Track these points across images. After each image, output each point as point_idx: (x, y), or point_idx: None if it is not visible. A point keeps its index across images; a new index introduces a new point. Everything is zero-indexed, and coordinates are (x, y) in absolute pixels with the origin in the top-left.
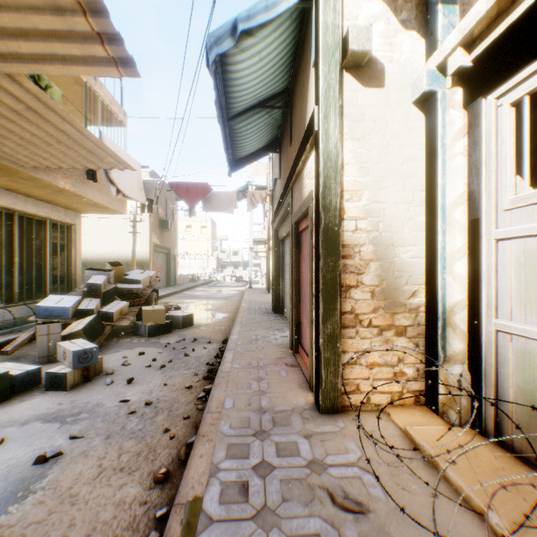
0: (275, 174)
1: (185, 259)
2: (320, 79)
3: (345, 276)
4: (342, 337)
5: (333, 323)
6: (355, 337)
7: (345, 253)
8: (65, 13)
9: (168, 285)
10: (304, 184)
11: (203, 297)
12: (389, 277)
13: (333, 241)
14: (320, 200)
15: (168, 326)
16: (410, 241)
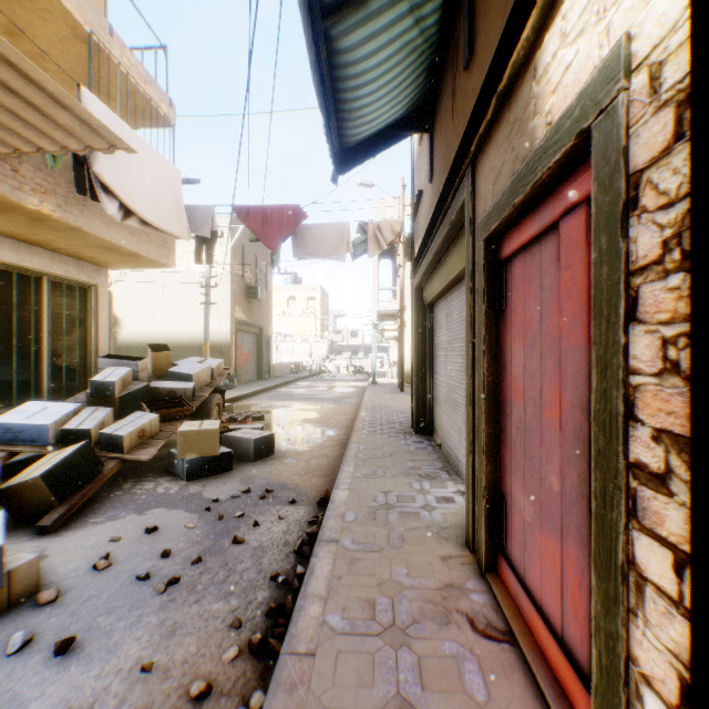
0: (418, 188)
1: (286, 342)
2: None
3: None
4: None
5: None
6: None
7: None
8: None
9: (259, 378)
10: (541, 90)
11: (304, 397)
12: None
13: None
14: None
15: (225, 459)
16: None
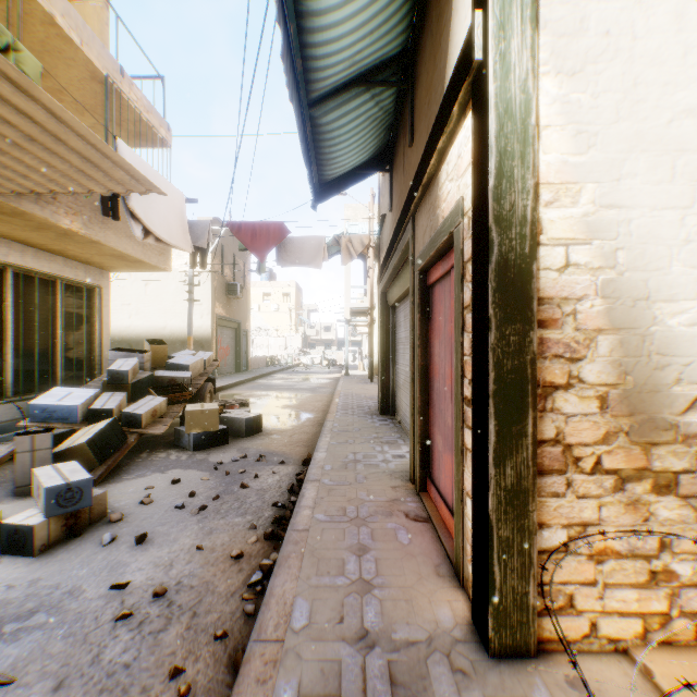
0: (383, 209)
1: (261, 336)
2: None
3: (542, 364)
4: (536, 494)
5: (518, 464)
6: (564, 494)
7: (542, 316)
8: None
9: (237, 371)
10: (440, 195)
11: (282, 388)
12: (639, 366)
13: (518, 289)
14: (491, 202)
15: (223, 435)
16: (686, 289)
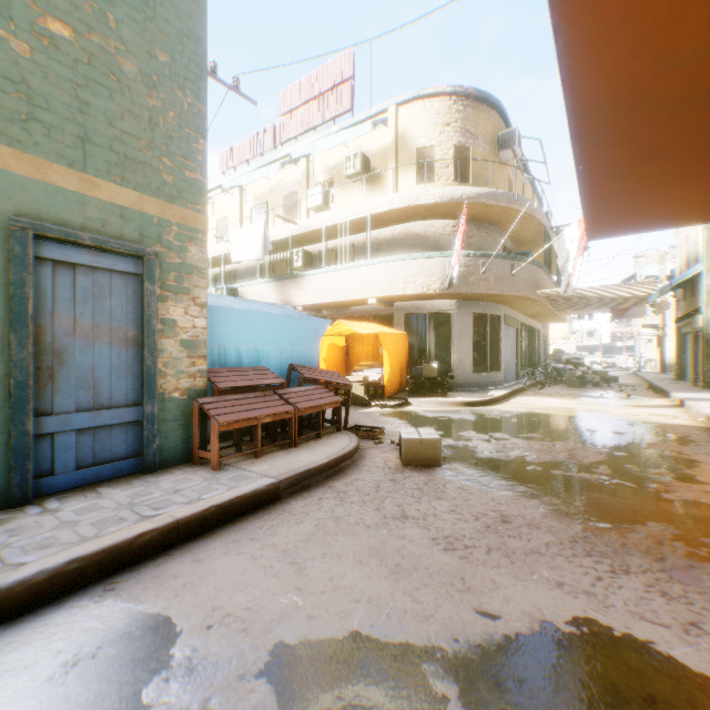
0: (677, 293)
1: None
2: (701, 299)
3: None
4: (709, 369)
5: (706, 365)
6: None
7: None
8: (634, 304)
9: None
10: (696, 321)
11: None
12: None
13: (706, 343)
14: (701, 332)
15: (607, 380)
16: None
